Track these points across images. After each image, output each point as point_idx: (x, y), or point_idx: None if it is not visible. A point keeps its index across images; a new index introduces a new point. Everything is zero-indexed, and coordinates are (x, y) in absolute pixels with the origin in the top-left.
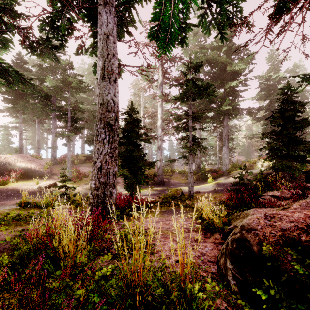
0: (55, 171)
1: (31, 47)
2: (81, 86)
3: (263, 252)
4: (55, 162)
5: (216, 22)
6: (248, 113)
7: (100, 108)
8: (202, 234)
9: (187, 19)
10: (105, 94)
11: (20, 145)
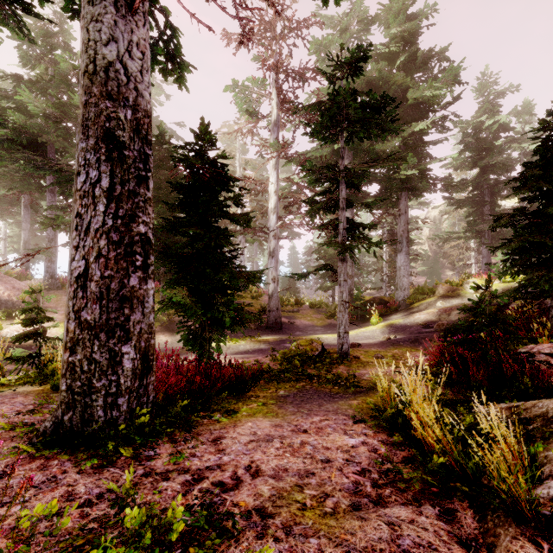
0: (51, 302)
1: None
2: None
3: None
4: (54, 285)
5: None
6: (445, 188)
7: (87, 88)
8: (438, 518)
9: None
10: (101, 41)
11: None
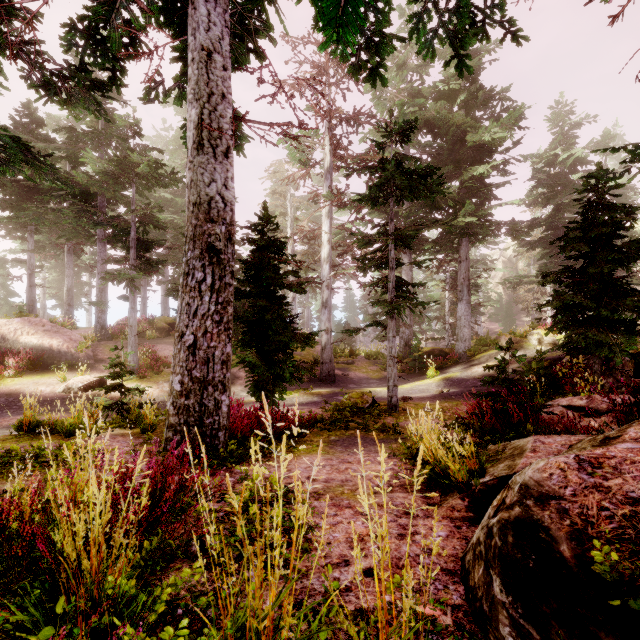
0: (104, 353)
1: (46, 84)
2: (159, 174)
3: (595, 566)
4: (105, 336)
5: (448, 31)
6: (510, 232)
7: (194, 213)
8: (422, 497)
9: (384, 24)
10: (205, 182)
11: (30, 299)
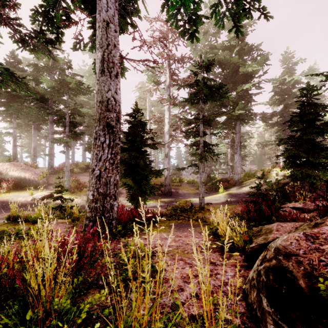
0: (53, 181)
1: (22, 41)
2: (81, 88)
3: (321, 292)
4: (53, 172)
5: (231, 13)
6: (261, 118)
7: (99, 107)
8: (219, 254)
9: (198, 9)
10: (105, 90)
11: (14, 153)
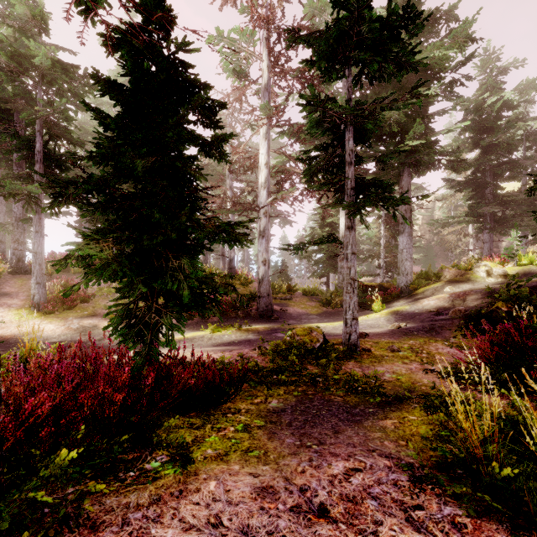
0: (13, 287)
1: None
2: (68, 75)
3: None
4: (22, 269)
5: None
6: (450, 165)
7: None
8: None
9: None
10: None
11: None
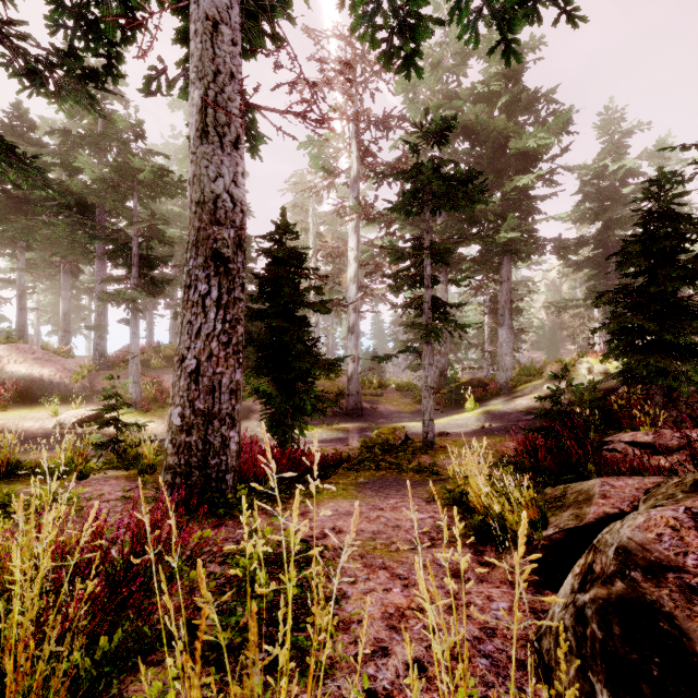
0: (103, 384)
1: (31, 73)
2: (164, 182)
3: None
4: (104, 365)
5: (494, 12)
6: (556, 250)
7: (197, 214)
8: (471, 553)
9: (421, 3)
10: (209, 176)
11: (20, 324)
